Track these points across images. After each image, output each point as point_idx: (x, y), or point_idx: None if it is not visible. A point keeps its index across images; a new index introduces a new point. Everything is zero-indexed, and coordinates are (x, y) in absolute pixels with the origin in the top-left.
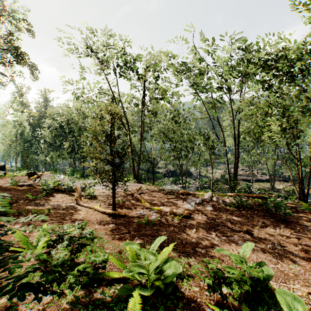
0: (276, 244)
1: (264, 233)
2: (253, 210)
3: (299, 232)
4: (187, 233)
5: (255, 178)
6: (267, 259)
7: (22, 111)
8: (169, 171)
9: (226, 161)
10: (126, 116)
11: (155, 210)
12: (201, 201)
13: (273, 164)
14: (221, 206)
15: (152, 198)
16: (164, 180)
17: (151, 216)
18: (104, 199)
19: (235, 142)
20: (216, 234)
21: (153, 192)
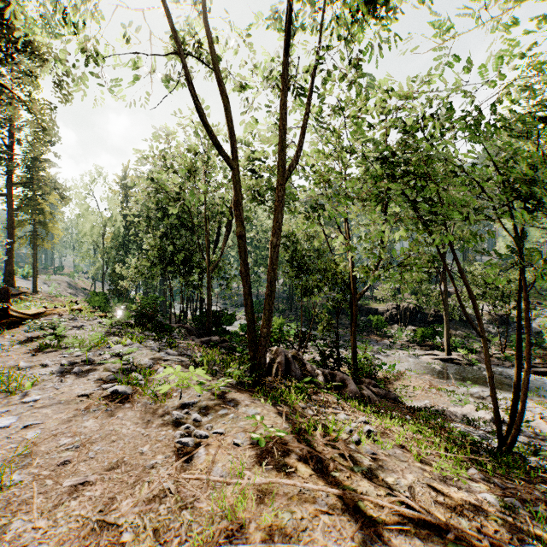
0: None
1: None
2: None
3: None
4: None
5: None
6: None
7: (125, 195)
8: (405, 309)
9: None
10: (224, 97)
11: None
12: None
13: None
14: None
15: None
16: (389, 331)
17: None
18: None
19: None
20: None
21: None
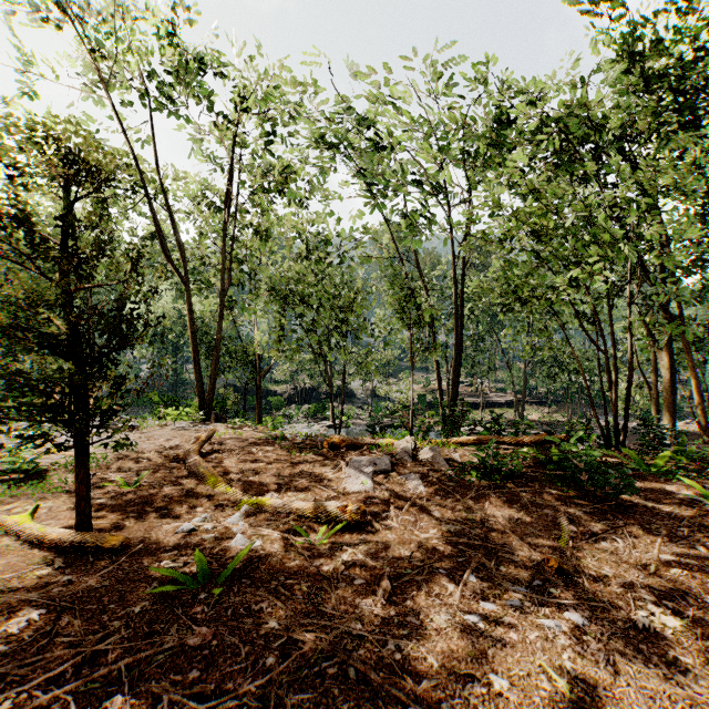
0: (651, 603)
1: (593, 563)
2: (529, 480)
3: (673, 542)
4: (363, 608)
5: (486, 400)
6: (687, 706)
7: None
8: (302, 389)
9: (435, 360)
10: (176, 233)
11: (248, 508)
12: (389, 465)
13: (520, 370)
14: (446, 476)
15: (244, 467)
16: (288, 411)
17: (231, 538)
18: (71, 481)
19: (455, 316)
20: (461, 592)
21: (251, 445)
